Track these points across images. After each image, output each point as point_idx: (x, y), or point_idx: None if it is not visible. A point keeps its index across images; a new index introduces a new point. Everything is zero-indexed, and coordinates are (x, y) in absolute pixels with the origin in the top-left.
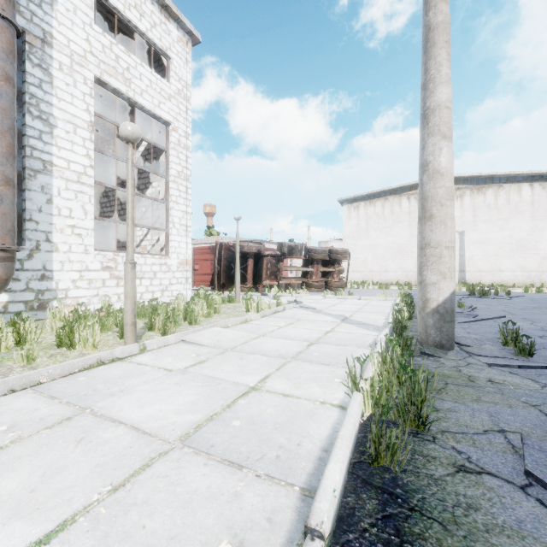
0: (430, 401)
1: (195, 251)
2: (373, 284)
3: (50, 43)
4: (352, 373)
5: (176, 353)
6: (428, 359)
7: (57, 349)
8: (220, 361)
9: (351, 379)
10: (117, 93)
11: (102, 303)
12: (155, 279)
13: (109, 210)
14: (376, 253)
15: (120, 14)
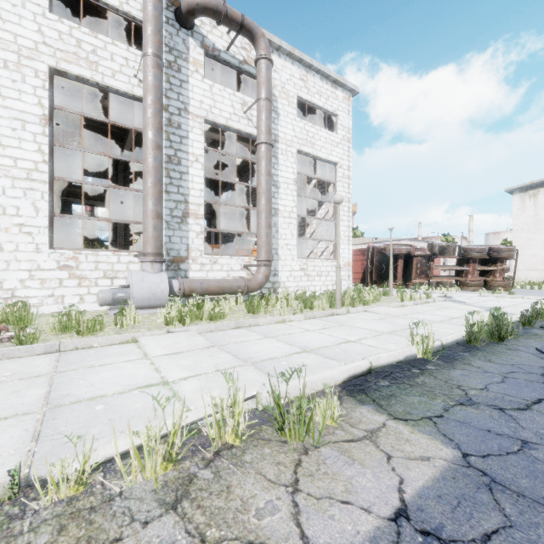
0: (504, 329)
1: None
2: None
3: (277, 140)
4: (467, 320)
5: (366, 315)
6: (543, 330)
7: (304, 309)
8: (393, 319)
9: (467, 323)
10: (307, 155)
11: (301, 291)
12: (328, 277)
13: None
14: None
15: (308, 102)
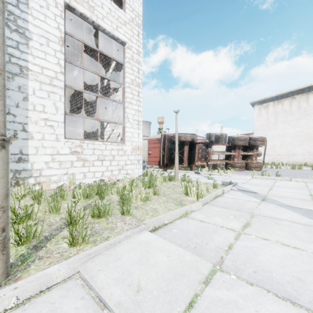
0: None
1: (149, 142)
2: (282, 164)
3: None
4: None
5: None
6: None
7: None
8: None
9: None
10: (84, 18)
11: (68, 180)
12: (113, 161)
13: (93, 115)
14: (284, 140)
15: None
